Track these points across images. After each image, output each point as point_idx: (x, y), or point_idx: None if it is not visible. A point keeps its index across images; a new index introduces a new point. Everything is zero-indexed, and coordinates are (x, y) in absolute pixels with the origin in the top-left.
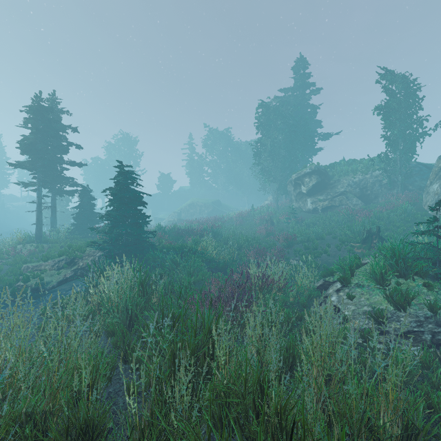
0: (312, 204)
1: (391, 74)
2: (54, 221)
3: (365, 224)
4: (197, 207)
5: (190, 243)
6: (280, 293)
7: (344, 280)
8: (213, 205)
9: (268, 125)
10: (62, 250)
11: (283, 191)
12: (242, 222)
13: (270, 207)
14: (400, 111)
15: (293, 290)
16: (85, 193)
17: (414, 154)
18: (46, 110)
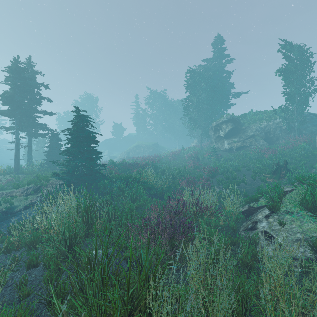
0: (228, 145)
1: (290, 44)
2: (30, 157)
3: (272, 159)
4: (141, 147)
5: (134, 174)
6: (211, 217)
7: (273, 207)
8: (153, 146)
9: (194, 86)
10: (31, 179)
11: (206, 136)
12: (175, 158)
13: (196, 147)
14: (297, 73)
15: (223, 214)
16: (54, 135)
17: (307, 105)
18: (23, 70)
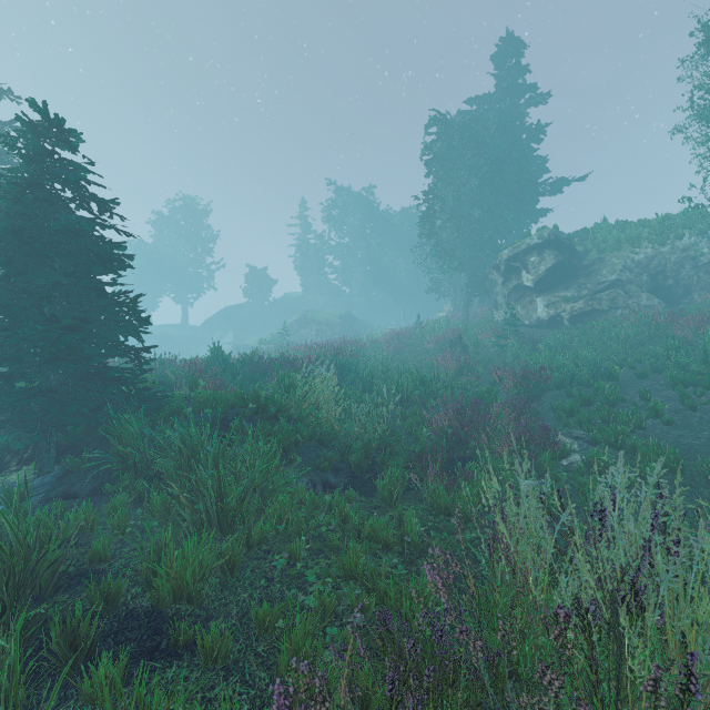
0: (548, 309)
1: None
2: None
3: None
4: (312, 324)
5: (272, 389)
6: None
7: None
8: (343, 322)
9: (448, 160)
10: None
11: (478, 289)
12: (398, 347)
13: (451, 320)
14: None
15: None
16: None
17: None
18: None
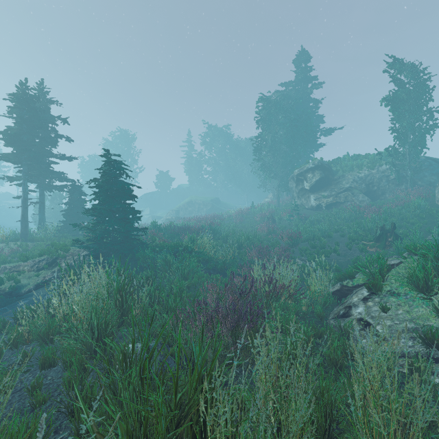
0: (315, 201)
1: (400, 62)
2: (42, 218)
3: (376, 221)
4: (195, 204)
5: (186, 241)
6: (290, 300)
7: (373, 286)
8: (212, 203)
9: (269, 120)
10: (44, 249)
11: (284, 188)
12: (242, 219)
13: (271, 204)
14: (409, 102)
15: (306, 296)
16: (76, 188)
17: (424, 147)
18: (32, 99)
